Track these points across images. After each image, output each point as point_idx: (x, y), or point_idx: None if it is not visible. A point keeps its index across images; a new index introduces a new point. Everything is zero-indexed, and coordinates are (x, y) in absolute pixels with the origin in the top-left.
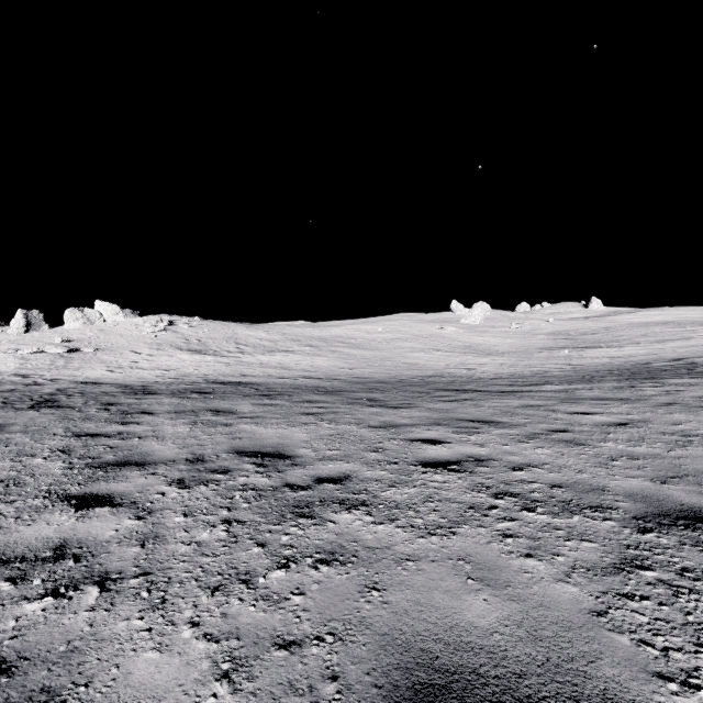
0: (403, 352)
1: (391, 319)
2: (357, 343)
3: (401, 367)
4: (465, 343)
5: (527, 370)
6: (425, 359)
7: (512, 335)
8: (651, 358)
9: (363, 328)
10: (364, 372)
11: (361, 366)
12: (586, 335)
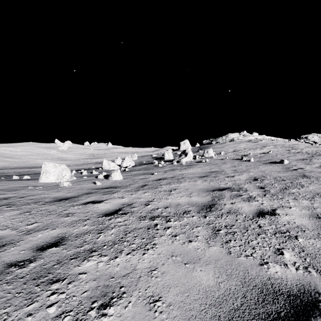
0: (32, 159)
1: (24, 145)
2: (8, 156)
3: (33, 164)
4: (58, 157)
5: (73, 164)
6: (42, 162)
7: (77, 154)
8: (102, 161)
9: (8, 149)
10: (18, 166)
11: (15, 164)
12: (98, 155)
